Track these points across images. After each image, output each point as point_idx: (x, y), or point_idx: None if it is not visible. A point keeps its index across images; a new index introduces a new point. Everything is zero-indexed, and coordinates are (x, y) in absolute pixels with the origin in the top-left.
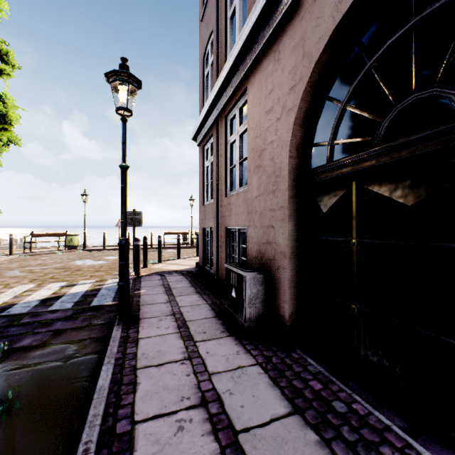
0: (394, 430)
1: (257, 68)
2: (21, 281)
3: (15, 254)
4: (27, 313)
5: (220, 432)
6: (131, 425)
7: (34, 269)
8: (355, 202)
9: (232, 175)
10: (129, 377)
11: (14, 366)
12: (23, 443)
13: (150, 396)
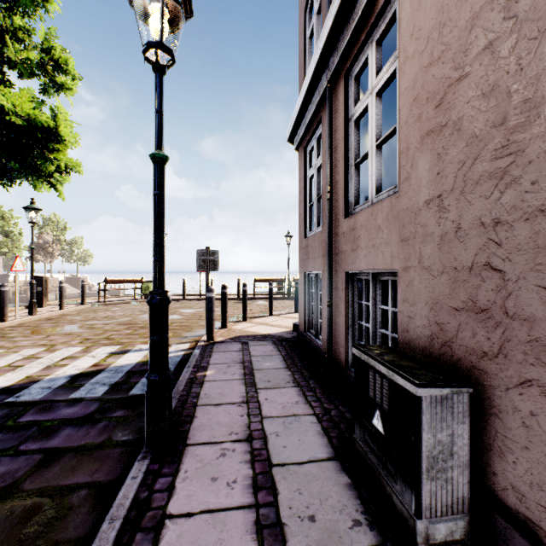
0: None
1: None
2: (70, 342)
3: (88, 304)
4: (39, 401)
5: None
6: None
7: (96, 323)
8: None
9: (358, 178)
10: None
11: None
12: None
13: None
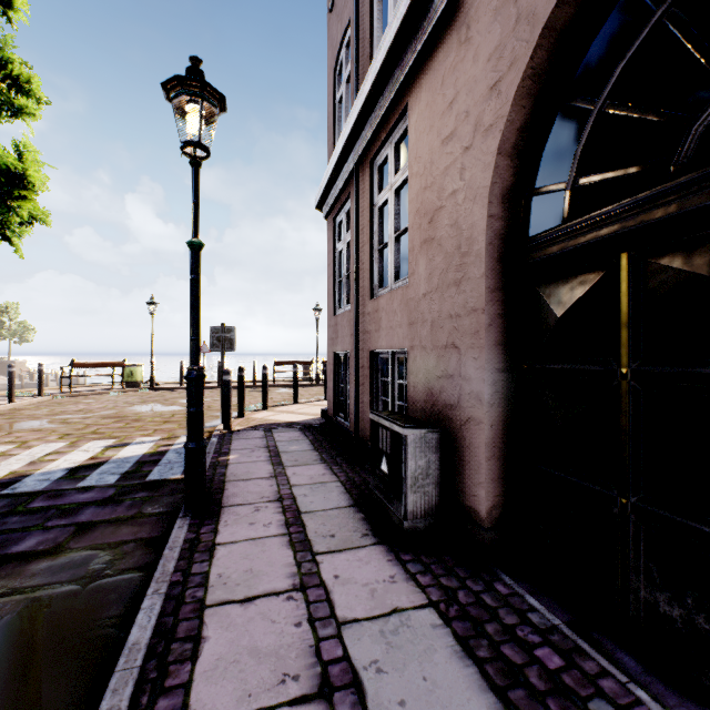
0: None
1: (427, 66)
2: (46, 438)
3: (48, 395)
4: (42, 491)
5: None
6: None
7: (70, 417)
8: (628, 294)
9: (382, 262)
10: (188, 625)
11: None
12: None
13: (222, 669)
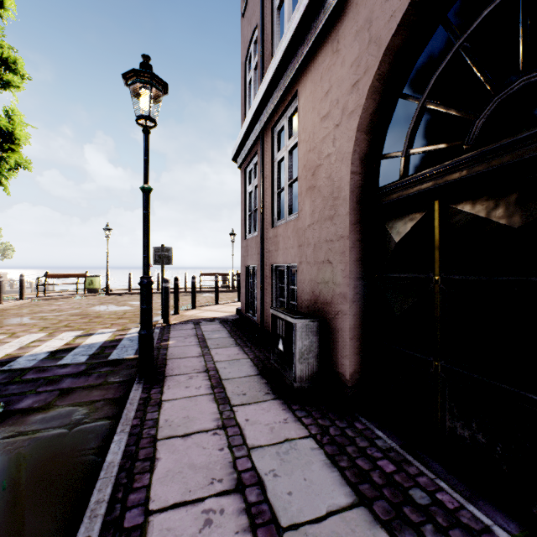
0: (496, 532)
1: (310, 65)
2: (30, 330)
3: (27, 299)
4: (32, 367)
5: (260, 529)
6: (144, 516)
7: (47, 315)
8: (439, 228)
9: (280, 201)
10: (146, 451)
11: (8, 433)
12: (5, 536)
13: (171, 476)
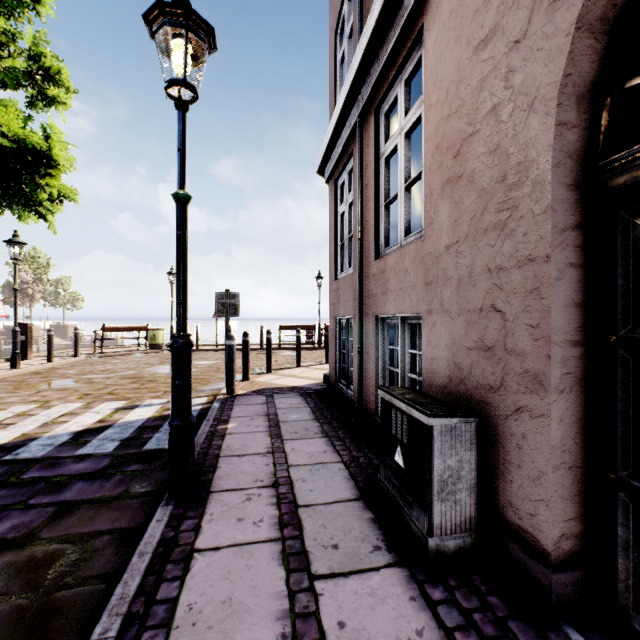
0: None
1: None
2: (67, 397)
3: (83, 355)
4: (41, 458)
5: None
6: None
7: (95, 377)
8: None
9: (389, 218)
10: None
11: None
12: None
13: None
